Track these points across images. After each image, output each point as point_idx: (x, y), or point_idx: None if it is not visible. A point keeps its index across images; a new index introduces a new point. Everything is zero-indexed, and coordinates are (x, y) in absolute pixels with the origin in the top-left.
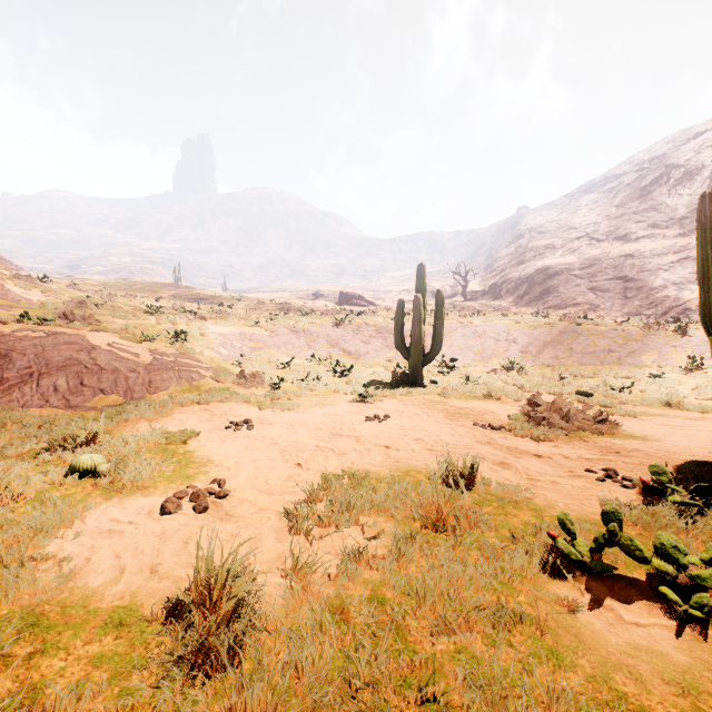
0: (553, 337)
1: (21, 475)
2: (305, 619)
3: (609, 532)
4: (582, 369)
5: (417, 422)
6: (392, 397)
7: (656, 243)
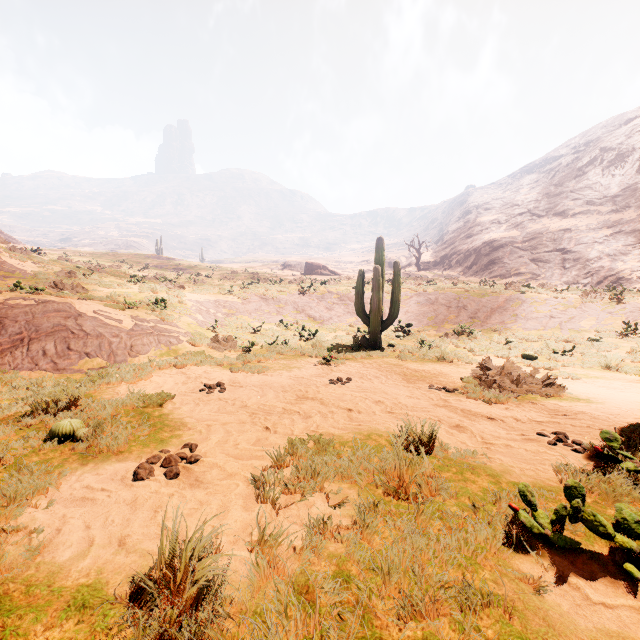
0: (499, 304)
1: (3, 440)
2: (269, 604)
3: (573, 508)
4: (526, 334)
5: (377, 384)
6: (353, 360)
7: (592, 218)
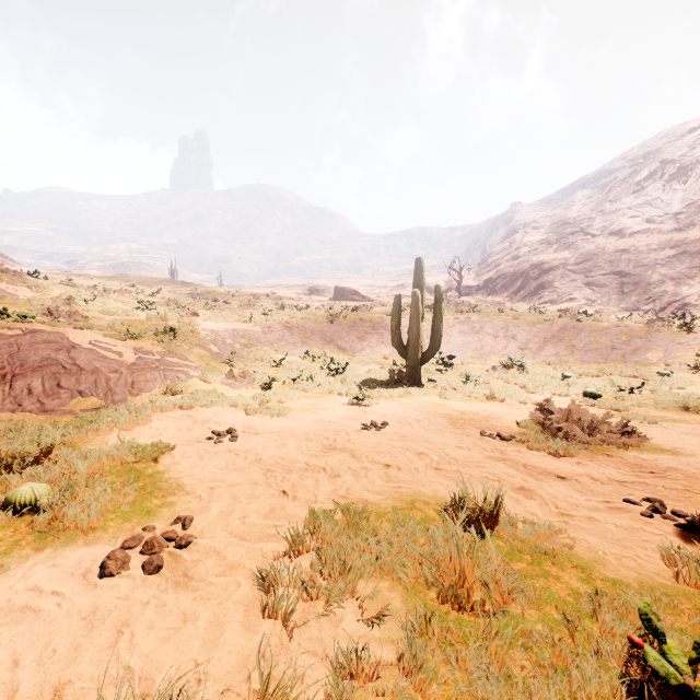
0: (553, 334)
1: None
2: None
3: None
4: (585, 367)
5: (418, 430)
6: (389, 399)
7: (652, 238)
